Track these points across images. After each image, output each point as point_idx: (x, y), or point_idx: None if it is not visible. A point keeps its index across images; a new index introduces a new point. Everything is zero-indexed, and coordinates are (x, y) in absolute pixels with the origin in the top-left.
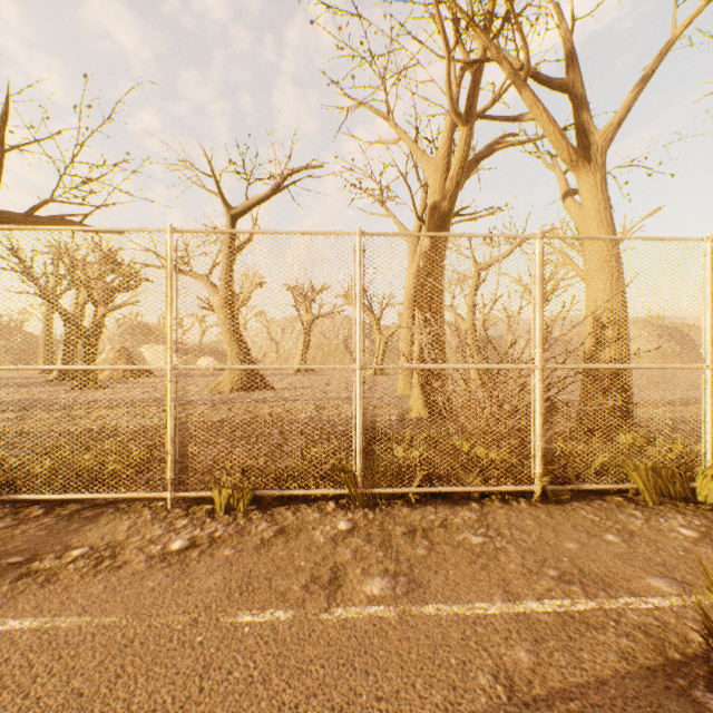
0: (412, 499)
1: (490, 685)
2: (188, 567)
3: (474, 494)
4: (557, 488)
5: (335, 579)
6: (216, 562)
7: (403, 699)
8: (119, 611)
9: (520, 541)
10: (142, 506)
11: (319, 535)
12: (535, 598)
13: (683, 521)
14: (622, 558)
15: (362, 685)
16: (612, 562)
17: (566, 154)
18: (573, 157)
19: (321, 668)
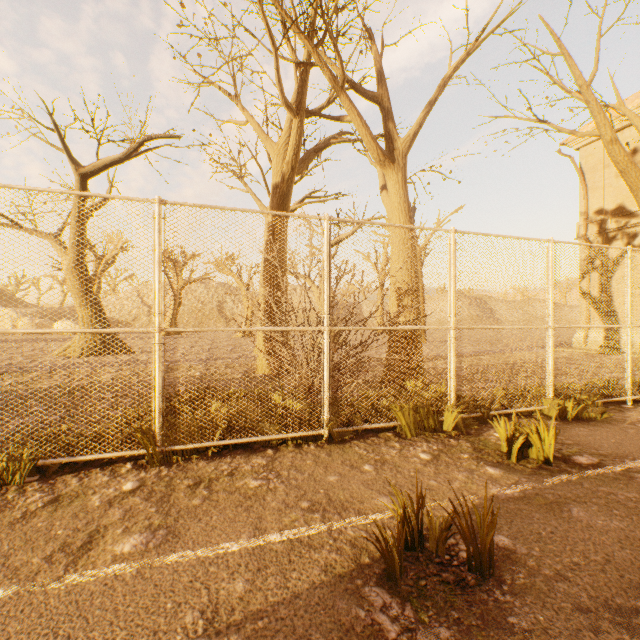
0: (210, 452)
1: (194, 622)
2: None
3: (273, 441)
4: (342, 430)
5: (89, 544)
6: None
7: None
8: None
9: (293, 480)
10: None
11: (96, 499)
12: (278, 530)
13: (426, 448)
14: (367, 484)
15: None
16: (358, 488)
17: (376, 154)
18: (381, 157)
19: None
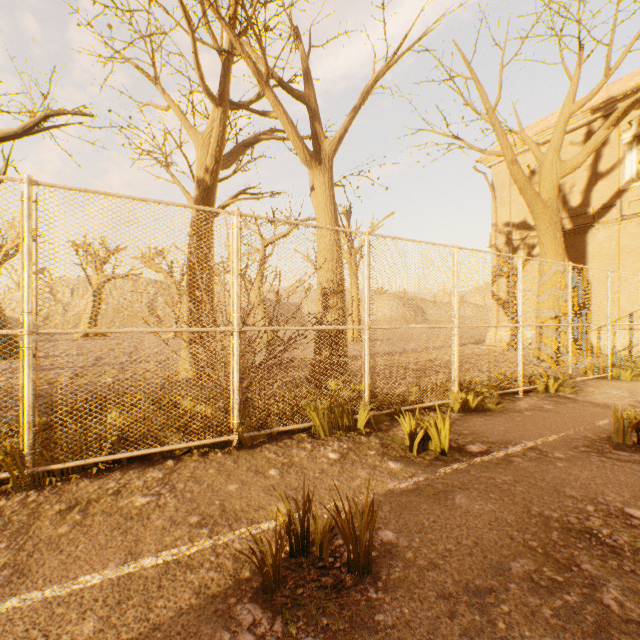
0: (94, 470)
1: None
2: None
3: (176, 451)
4: (254, 434)
5: None
6: None
7: None
8: None
9: (188, 493)
10: None
11: None
12: (156, 553)
13: (337, 447)
14: (268, 490)
15: None
16: (257, 495)
17: (303, 153)
18: (308, 157)
19: None
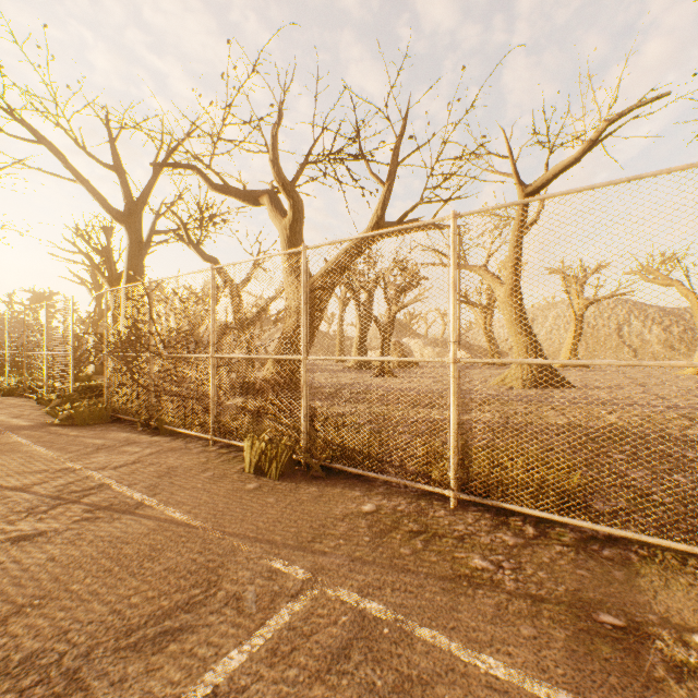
0: None
1: None
2: None
3: None
4: None
5: None
6: None
7: None
8: None
9: None
10: (675, 561)
11: None
12: None
13: None
14: None
15: None
16: None
17: None
18: None
19: None
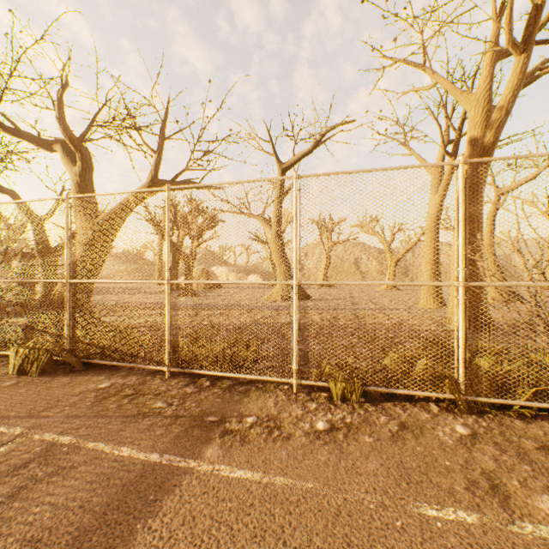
0: (526, 413)
1: None
2: (343, 448)
3: None
4: None
5: (496, 488)
6: (363, 447)
7: None
8: (311, 478)
9: None
10: (273, 387)
11: (443, 436)
12: None
13: None
14: None
15: None
16: None
17: None
18: None
19: None
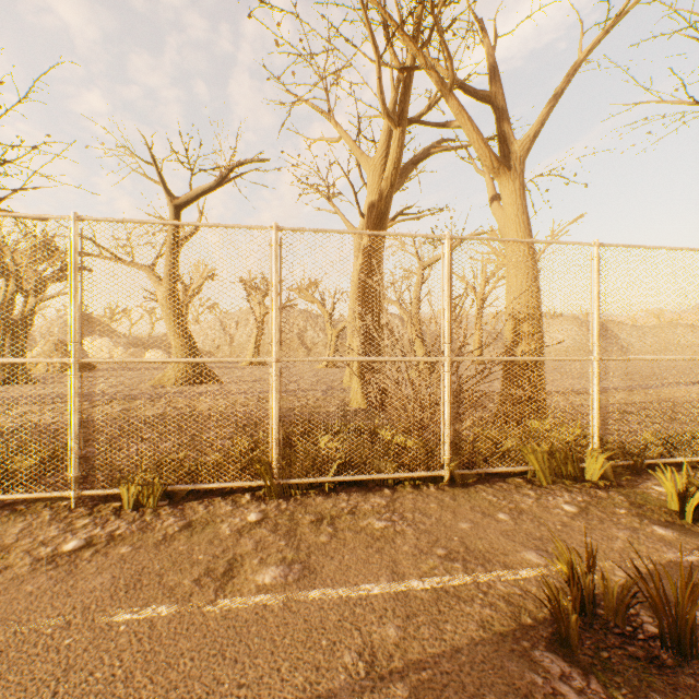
0: (326, 488)
1: (353, 663)
2: (77, 568)
3: (388, 480)
4: (464, 472)
5: (230, 571)
6: (109, 560)
7: (265, 683)
8: None
9: (420, 524)
10: (42, 506)
11: (226, 527)
12: (418, 577)
13: (568, 498)
14: (506, 535)
15: (228, 674)
16: (497, 538)
17: (489, 161)
18: (495, 164)
19: (190, 661)
